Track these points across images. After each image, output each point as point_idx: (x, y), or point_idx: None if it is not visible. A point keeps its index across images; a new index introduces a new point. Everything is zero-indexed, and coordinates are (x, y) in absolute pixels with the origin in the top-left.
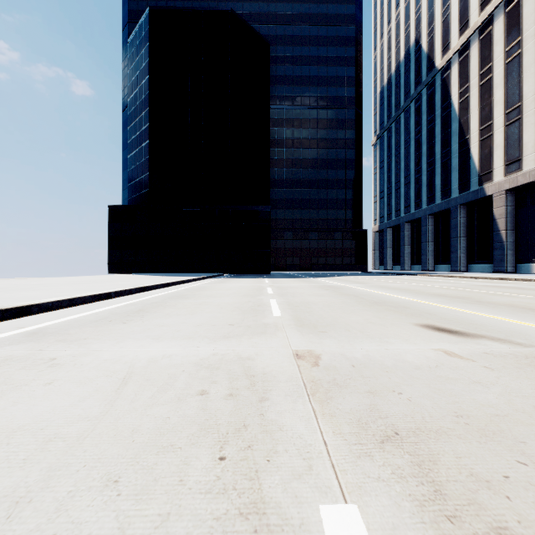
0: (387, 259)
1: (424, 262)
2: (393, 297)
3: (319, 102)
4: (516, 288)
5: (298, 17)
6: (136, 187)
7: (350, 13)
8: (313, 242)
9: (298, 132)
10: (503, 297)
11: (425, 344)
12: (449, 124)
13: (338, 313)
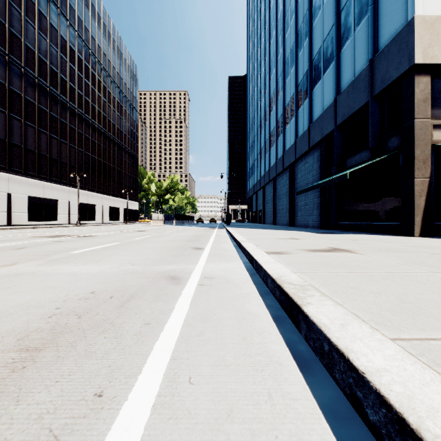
0: None
1: None
2: None
3: None
4: None
5: None
6: None
7: None
8: None
9: None
10: None
11: None
12: None
13: None
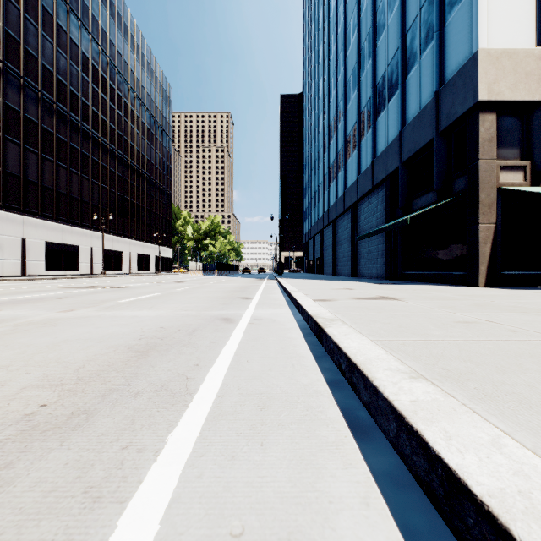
0: None
1: None
2: None
3: None
4: None
5: None
6: None
7: None
8: None
9: None
10: None
11: None
12: None
13: None
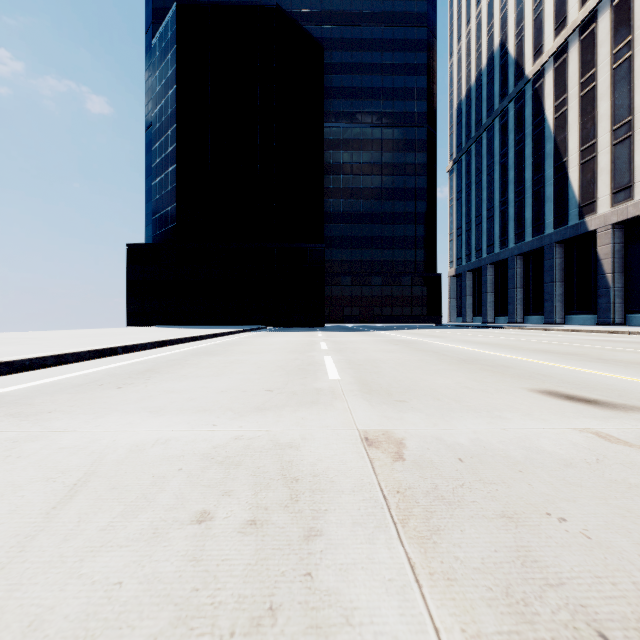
0: (466, 309)
1: (511, 313)
2: (484, 353)
3: (384, 119)
4: (637, 343)
5: (358, 16)
6: (161, 221)
7: (421, 11)
8: (376, 289)
9: (358, 155)
10: (628, 353)
11: (560, 421)
12: (542, 145)
13: (418, 375)
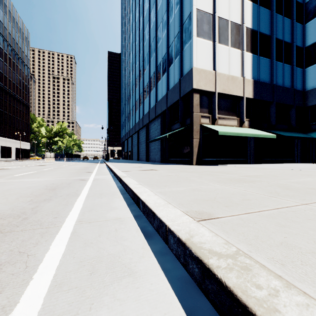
0: None
1: None
2: None
3: None
4: None
5: None
6: None
7: None
8: None
9: None
10: None
11: None
12: None
13: None
